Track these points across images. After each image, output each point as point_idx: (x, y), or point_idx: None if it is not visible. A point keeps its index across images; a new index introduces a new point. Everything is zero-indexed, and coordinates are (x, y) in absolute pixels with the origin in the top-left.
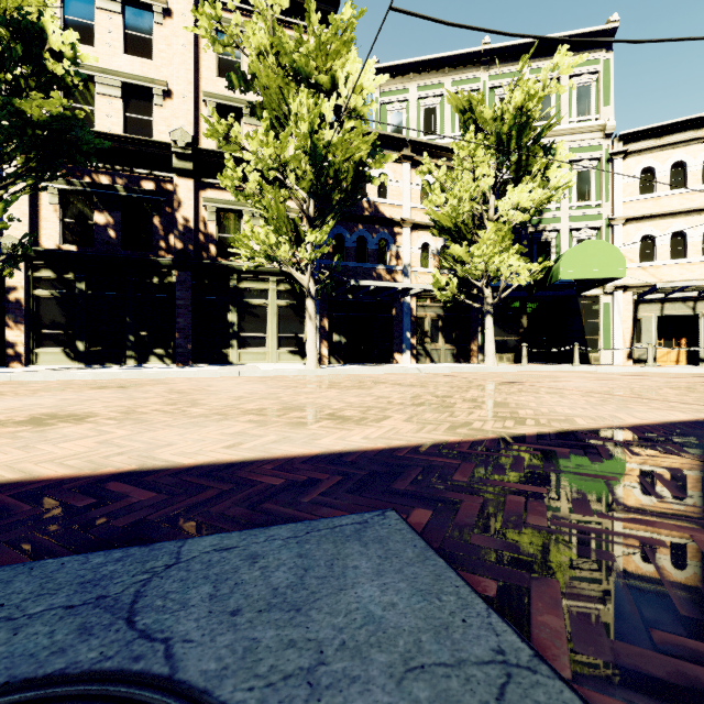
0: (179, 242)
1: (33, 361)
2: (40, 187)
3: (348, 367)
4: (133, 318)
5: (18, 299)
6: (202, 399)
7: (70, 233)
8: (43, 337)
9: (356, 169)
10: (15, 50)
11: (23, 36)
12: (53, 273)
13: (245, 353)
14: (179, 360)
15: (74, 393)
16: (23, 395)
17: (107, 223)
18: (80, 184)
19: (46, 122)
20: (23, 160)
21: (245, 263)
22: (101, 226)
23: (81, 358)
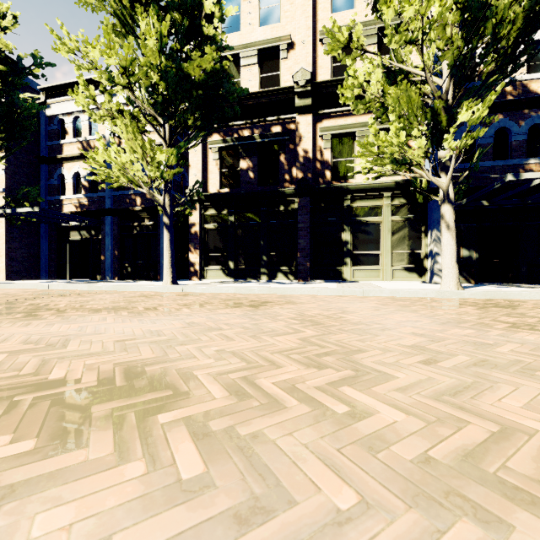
0: (300, 172)
1: (204, 276)
2: (208, 149)
3: (501, 289)
4: (265, 241)
5: (196, 232)
6: (359, 350)
7: (225, 180)
8: (210, 258)
9: (529, 13)
10: (183, 24)
11: (189, 15)
12: (215, 211)
13: (358, 270)
14: (300, 276)
15: (207, 312)
16: (168, 312)
17: (248, 167)
18: (231, 140)
19: (204, 81)
20: (192, 120)
21: (358, 182)
22: (244, 170)
23: (232, 274)
